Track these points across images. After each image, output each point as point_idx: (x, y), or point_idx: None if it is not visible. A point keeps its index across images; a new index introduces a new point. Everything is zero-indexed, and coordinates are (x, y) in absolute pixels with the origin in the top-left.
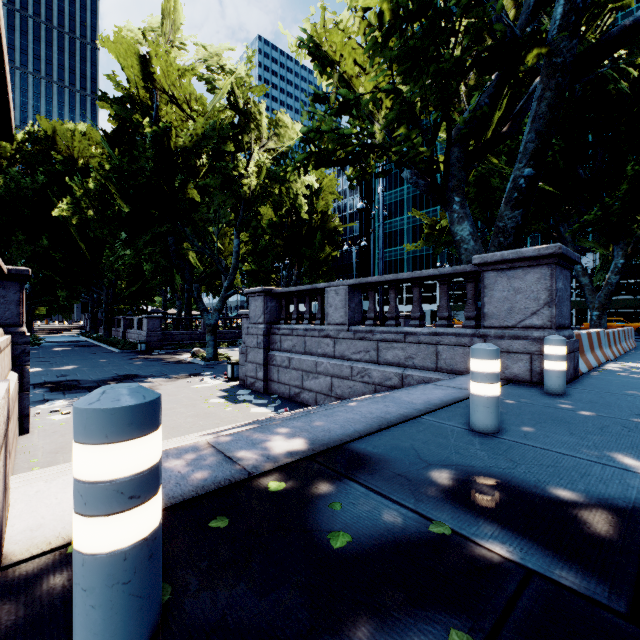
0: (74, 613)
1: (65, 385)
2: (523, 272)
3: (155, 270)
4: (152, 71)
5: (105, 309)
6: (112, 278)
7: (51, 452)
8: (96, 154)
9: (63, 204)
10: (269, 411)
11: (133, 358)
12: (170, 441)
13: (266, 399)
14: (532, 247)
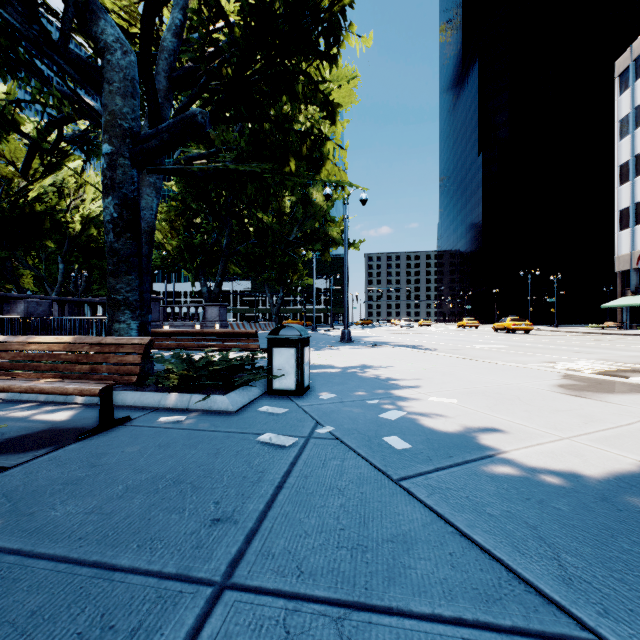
0: None
1: None
2: (214, 308)
3: None
4: None
5: None
6: None
7: None
8: None
9: None
10: None
11: None
12: None
13: None
14: (215, 303)
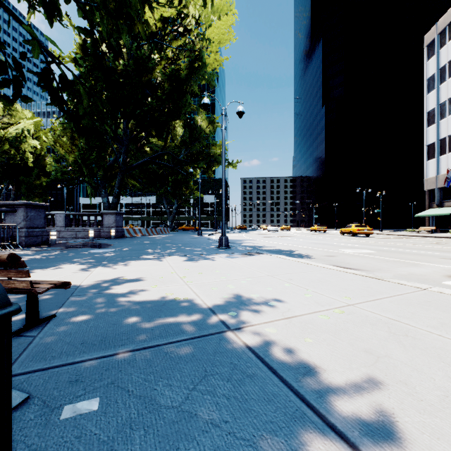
0: (52, 242)
1: None
2: (111, 216)
3: None
4: None
5: None
6: None
7: None
8: None
9: None
10: None
11: None
12: None
13: None
14: (112, 211)
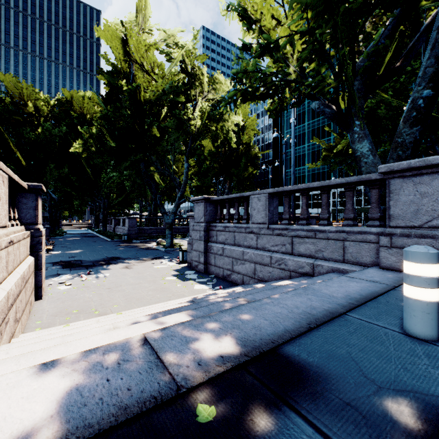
0: None
1: (72, 264)
2: (430, 178)
3: (133, 186)
4: (130, 50)
5: (103, 212)
6: (107, 192)
7: (52, 315)
8: (97, 111)
9: (76, 144)
10: (208, 288)
11: (118, 245)
12: (130, 315)
13: (206, 278)
14: None
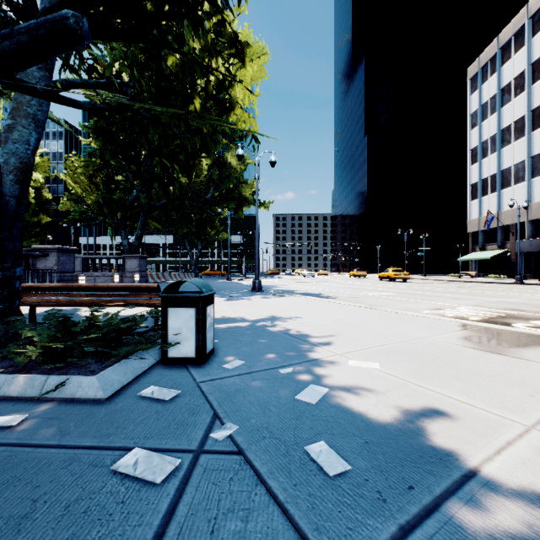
0: None
1: None
2: (134, 259)
3: None
4: None
5: None
6: None
7: None
8: None
9: None
10: None
11: None
12: None
13: None
14: (135, 254)
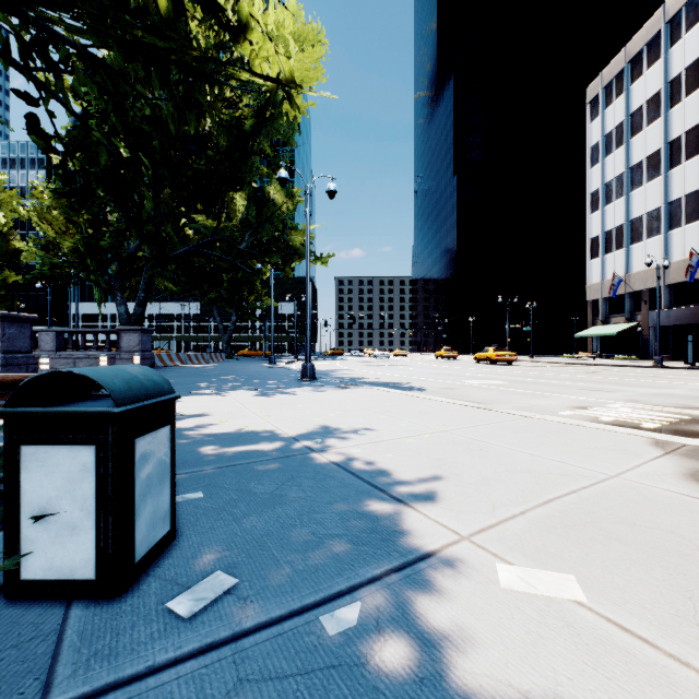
0: None
1: None
2: (133, 334)
3: None
4: None
5: None
6: None
7: None
8: None
9: None
10: None
11: None
12: None
13: None
14: (135, 327)
